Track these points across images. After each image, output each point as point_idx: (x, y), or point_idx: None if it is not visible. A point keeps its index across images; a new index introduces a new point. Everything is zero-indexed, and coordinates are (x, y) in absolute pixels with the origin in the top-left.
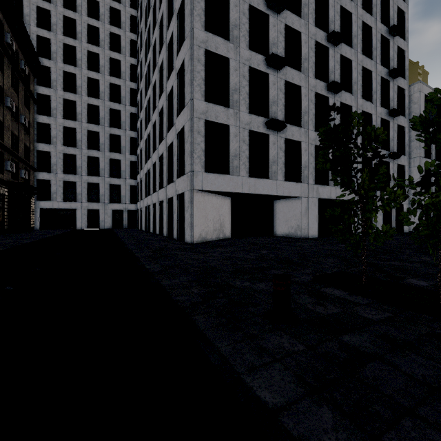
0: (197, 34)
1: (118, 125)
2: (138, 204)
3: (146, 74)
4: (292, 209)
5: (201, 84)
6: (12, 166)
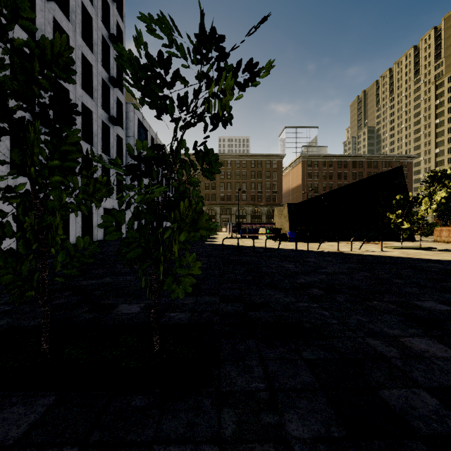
0: None
1: None
2: None
3: None
4: None
5: None
6: None
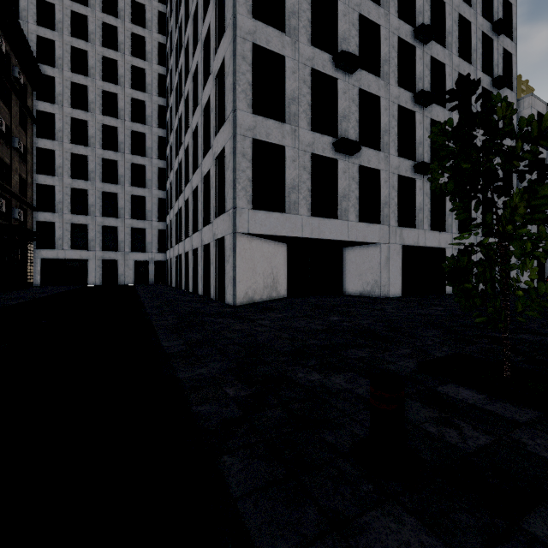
0: (241, 22)
1: (142, 151)
2: (168, 253)
3: (177, 85)
4: (368, 260)
5: (247, 90)
6: (1, 203)
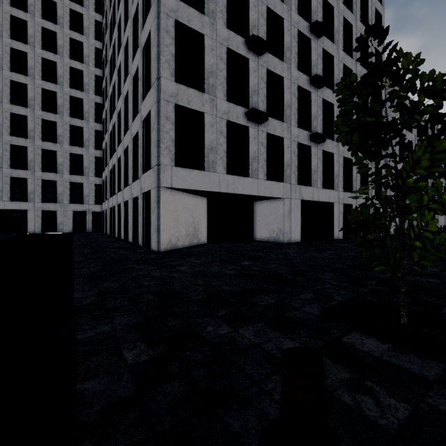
0: (165, 0)
1: (80, 115)
2: (104, 205)
3: (111, 58)
4: (274, 212)
5: (170, 60)
6: None
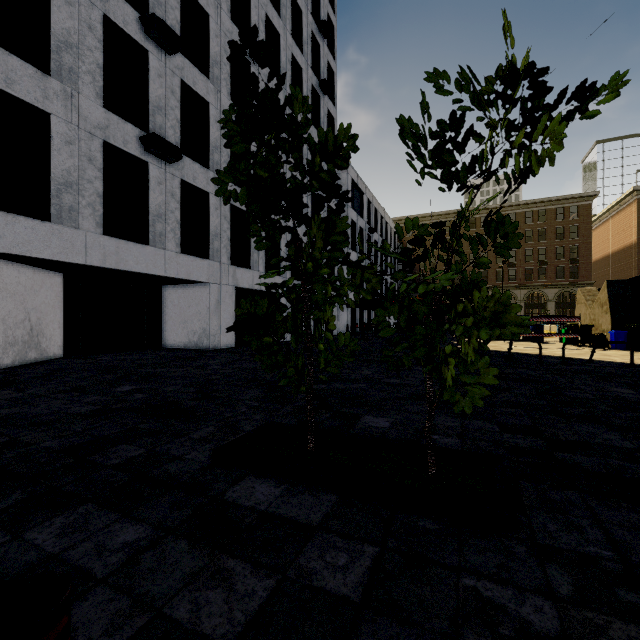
0: None
1: None
2: None
3: None
4: (195, 303)
5: None
6: None
